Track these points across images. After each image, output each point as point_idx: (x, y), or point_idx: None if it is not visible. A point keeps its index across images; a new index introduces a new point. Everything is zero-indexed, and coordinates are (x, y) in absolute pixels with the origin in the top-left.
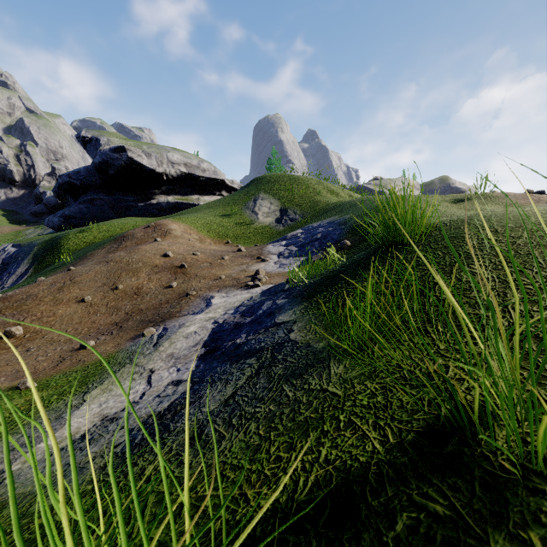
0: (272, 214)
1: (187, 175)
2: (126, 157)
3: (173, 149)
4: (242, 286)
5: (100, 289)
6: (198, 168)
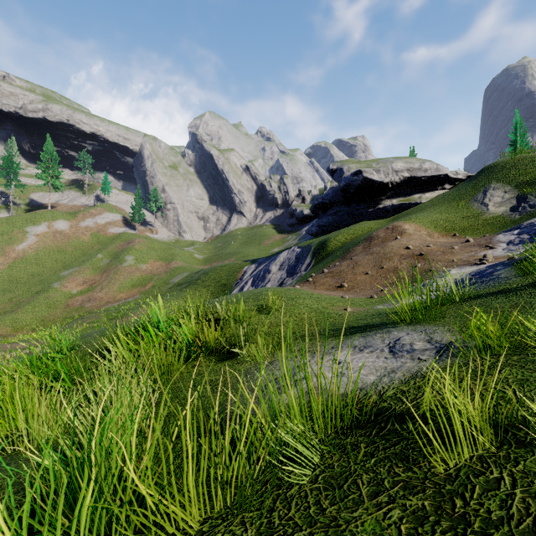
0: (505, 203)
1: (409, 179)
2: (362, 177)
3: (396, 159)
4: (471, 265)
5: (373, 268)
6: (420, 170)
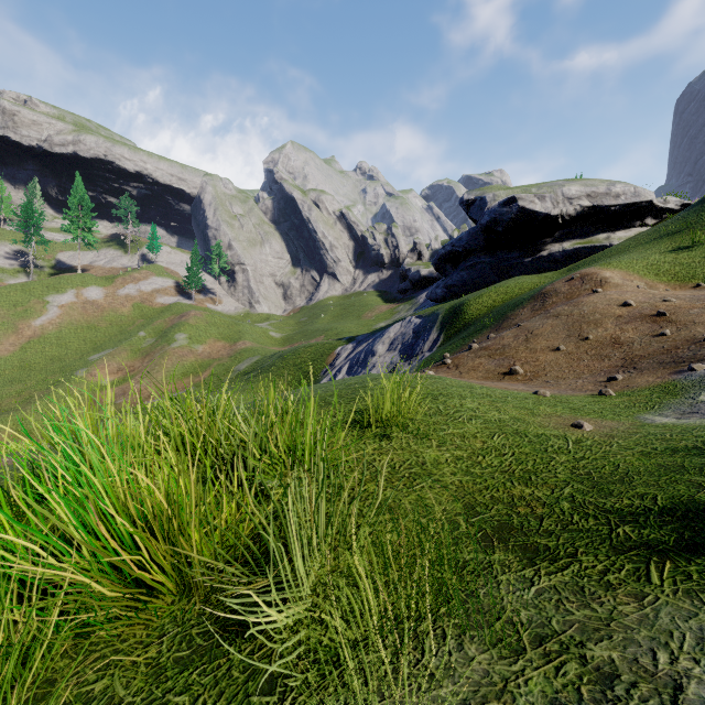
0: None
1: (591, 209)
2: (517, 208)
3: (567, 182)
4: None
5: (567, 340)
6: (607, 196)
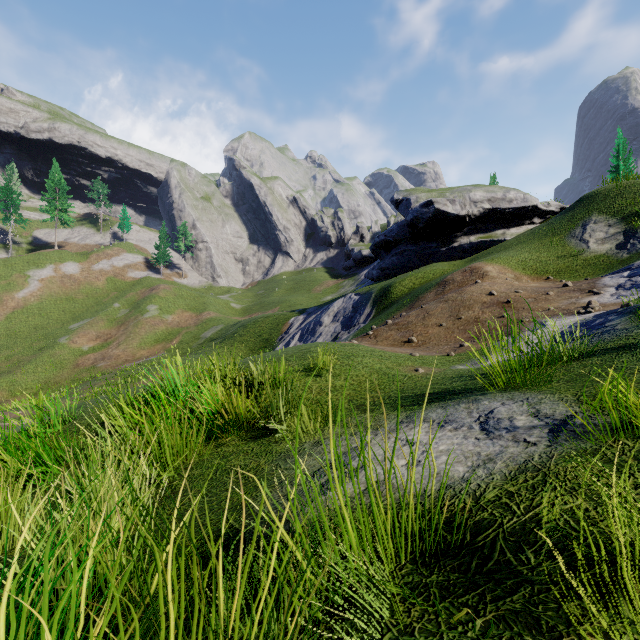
0: (610, 239)
1: (491, 211)
2: (433, 209)
3: (474, 187)
4: (573, 314)
5: (449, 319)
6: (503, 200)
